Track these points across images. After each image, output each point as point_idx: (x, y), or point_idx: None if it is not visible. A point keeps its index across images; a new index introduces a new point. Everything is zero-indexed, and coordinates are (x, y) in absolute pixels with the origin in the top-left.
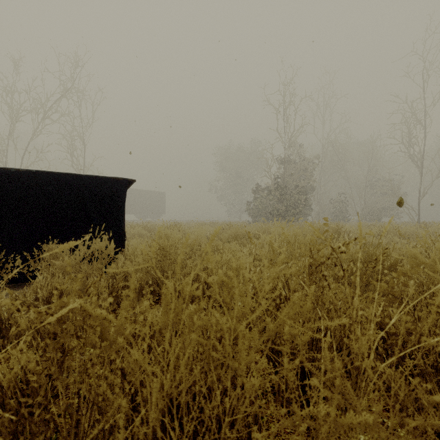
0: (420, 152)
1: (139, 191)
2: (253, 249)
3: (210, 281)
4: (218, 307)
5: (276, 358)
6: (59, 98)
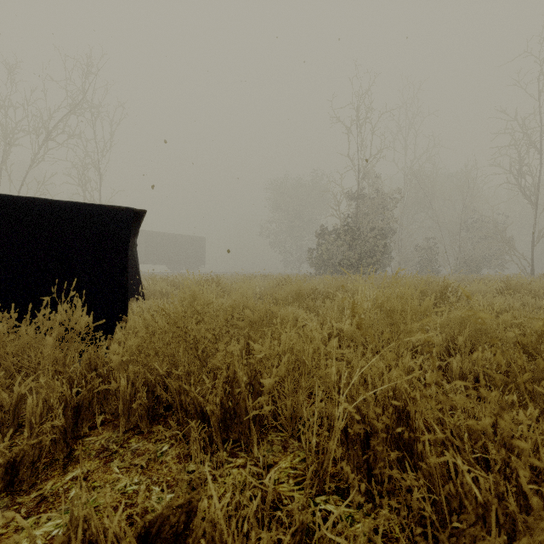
0: (535, 184)
1: (172, 236)
2: (327, 317)
3: None
4: (273, 430)
5: None
6: (66, 115)
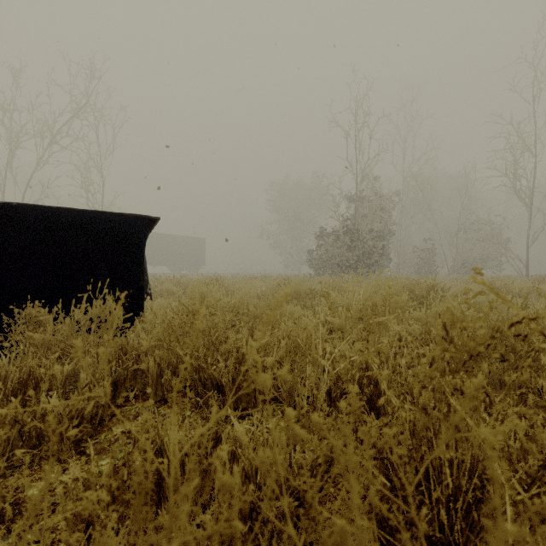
0: (529, 187)
1: (173, 237)
2: (321, 313)
3: (262, 465)
4: (274, 402)
5: (390, 539)
6: (70, 119)
